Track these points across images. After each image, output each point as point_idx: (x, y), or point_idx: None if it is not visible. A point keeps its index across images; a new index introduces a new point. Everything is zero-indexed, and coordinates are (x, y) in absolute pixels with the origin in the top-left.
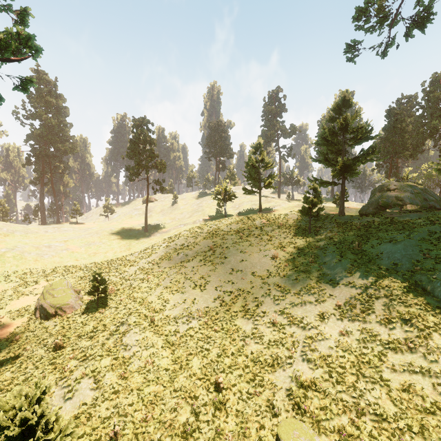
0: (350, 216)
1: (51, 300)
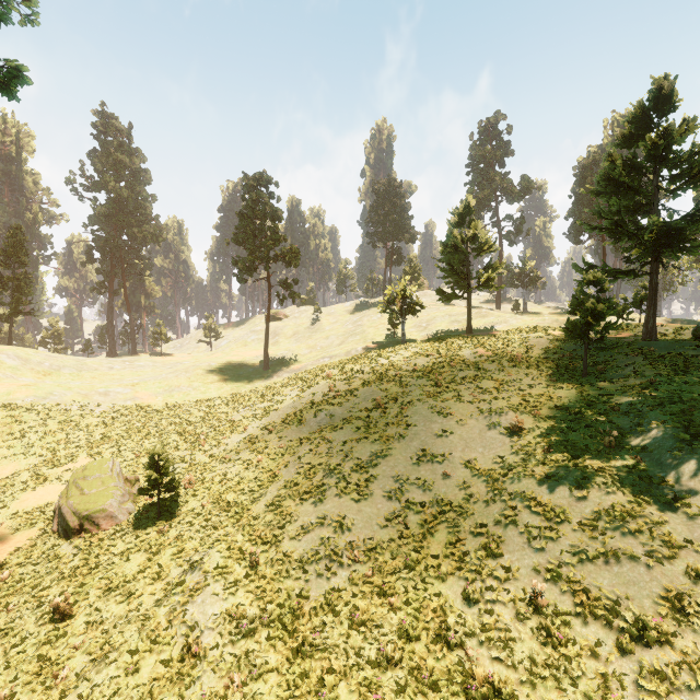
0: (673, 340)
1: (76, 499)
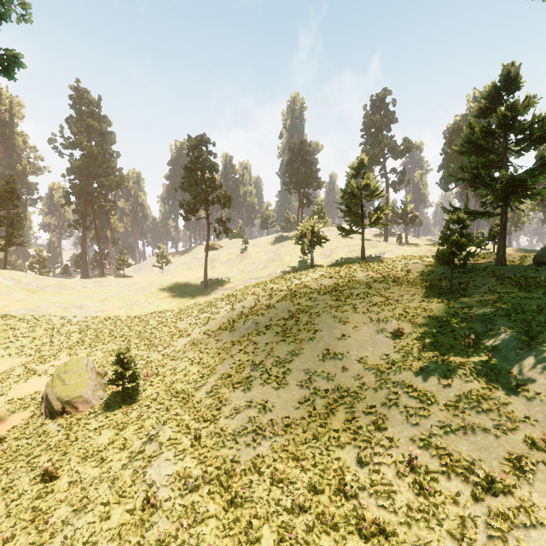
0: (518, 265)
1: (59, 388)
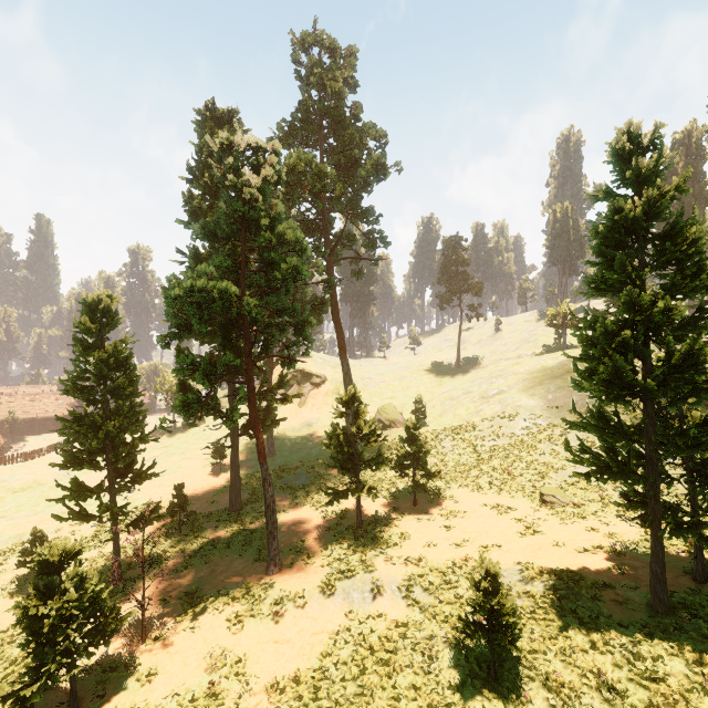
0: None
1: (385, 415)
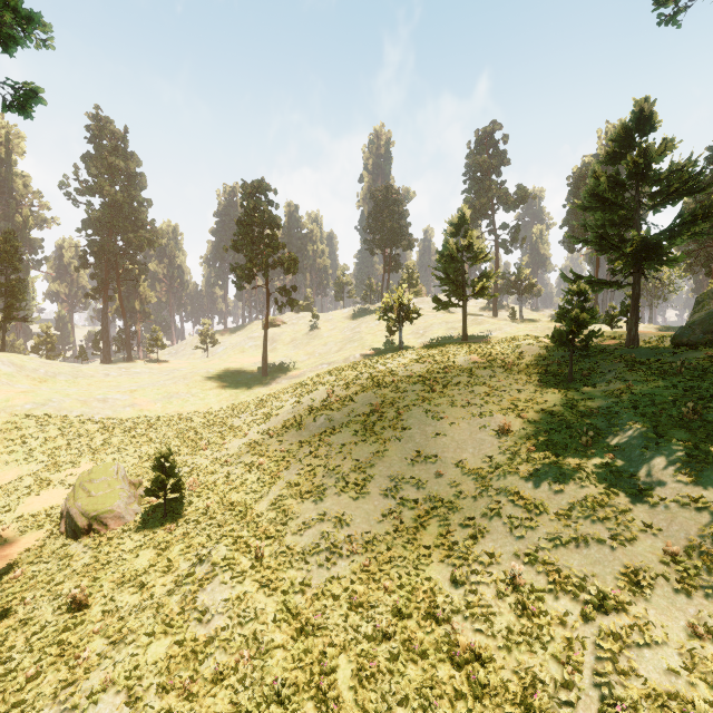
0: (653, 347)
1: (84, 501)
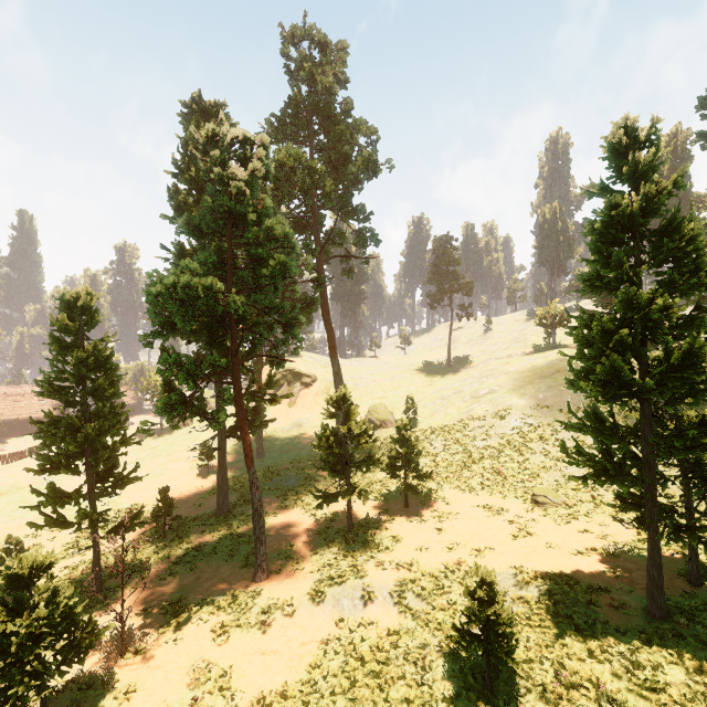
0: None
1: (376, 415)
